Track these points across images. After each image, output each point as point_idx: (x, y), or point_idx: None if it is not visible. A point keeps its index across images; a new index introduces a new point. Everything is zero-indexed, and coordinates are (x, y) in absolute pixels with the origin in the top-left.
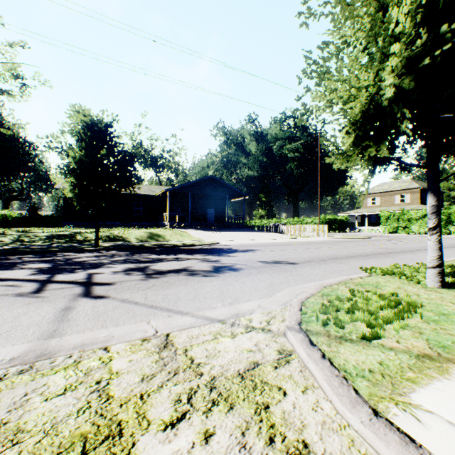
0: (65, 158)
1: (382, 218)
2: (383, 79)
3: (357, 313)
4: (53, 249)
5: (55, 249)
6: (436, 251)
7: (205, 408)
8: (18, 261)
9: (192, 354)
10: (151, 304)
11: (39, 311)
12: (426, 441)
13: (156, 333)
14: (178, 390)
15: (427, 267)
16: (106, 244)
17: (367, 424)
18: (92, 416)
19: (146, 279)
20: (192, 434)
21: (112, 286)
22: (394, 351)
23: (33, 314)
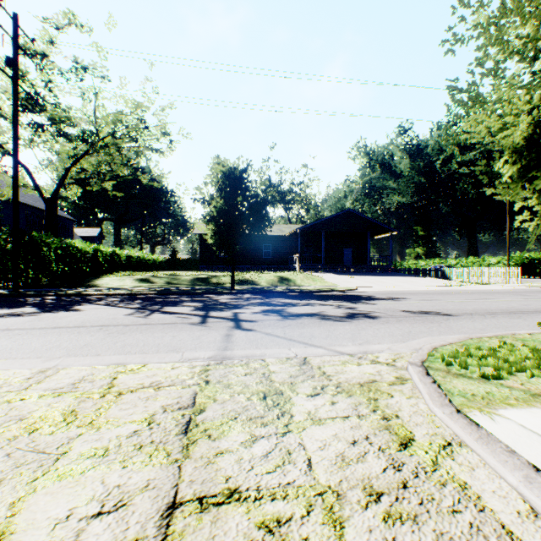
0: (206, 208)
1: None
2: None
3: (489, 359)
4: (198, 291)
5: (199, 291)
6: None
7: (332, 393)
8: (177, 300)
9: (324, 370)
10: (290, 338)
11: (210, 335)
12: (488, 426)
13: (296, 356)
14: (314, 384)
15: None
16: (240, 288)
17: (446, 413)
18: (265, 386)
19: (282, 320)
20: (323, 401)
21: (255, 323)
22: (510, 388)
23: (207, 336)
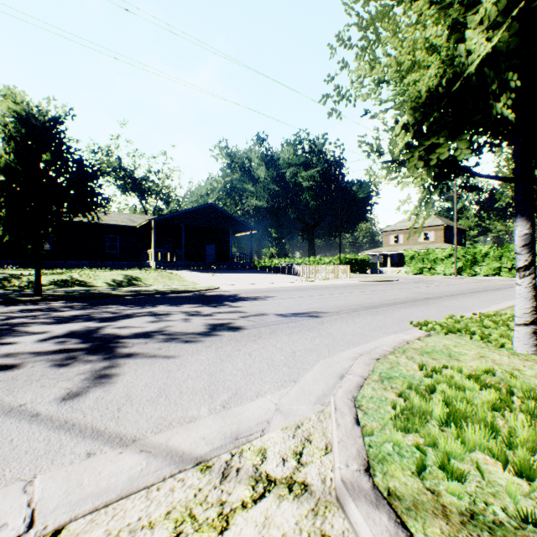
0: None
1: (407, 258)
2: (463, 40)
3: (472, 431)
4: None
5: None
6: (530, 300)
7: None
8: None
9: None
10: (65, 418)
11: None
12: None
13: (24, 534)
14: None
15: (516, 324)
16: (55, 292)
17: None
18: None
19: (87, 354)
20: None
21: (11, 373)
22: None
23: None
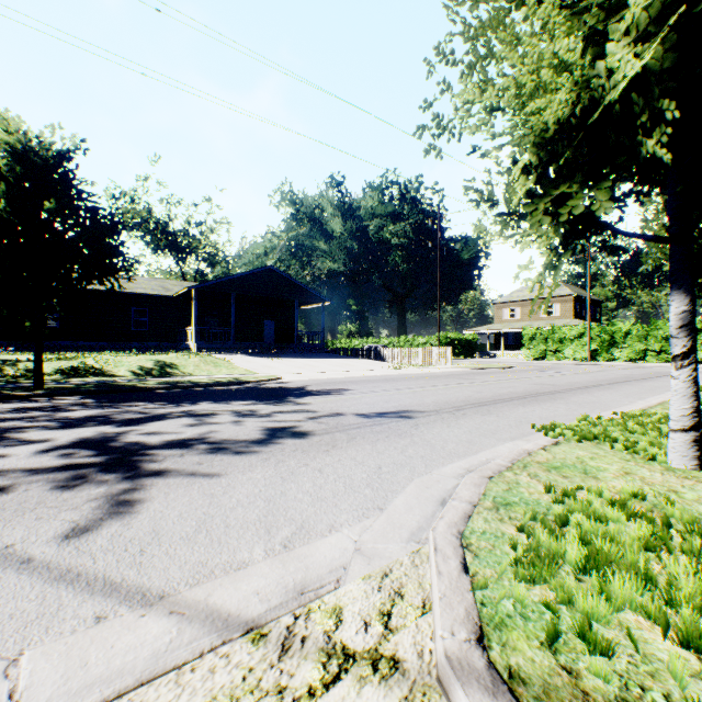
0: None
1: (526, 338)
2: (603, 56)
3: (619, 582)
4: None
5: None
6: (690, 399)
7: None
8: None
9: None
10: (68, 565)
11: None
12: None
13: None
14: None
15: (671, 430)
16: (62, 384)
17: None
18: None
19: (101, 471)
20: None
21: None
22: None
23: None
